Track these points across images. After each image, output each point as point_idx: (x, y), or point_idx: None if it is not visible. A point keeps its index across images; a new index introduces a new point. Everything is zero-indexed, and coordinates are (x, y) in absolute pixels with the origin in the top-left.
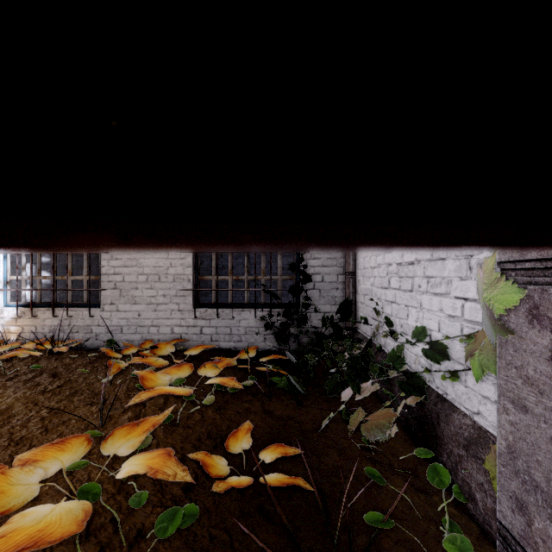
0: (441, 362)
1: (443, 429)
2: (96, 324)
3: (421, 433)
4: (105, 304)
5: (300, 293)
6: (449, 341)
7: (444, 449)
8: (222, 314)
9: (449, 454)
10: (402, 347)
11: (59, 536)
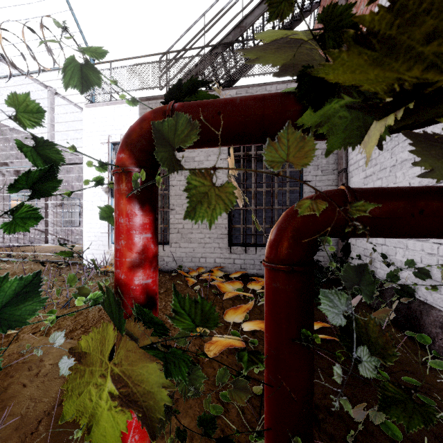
0: (422, 281)
1: (425, 320)
2: (166, 256)
3: (408, 325)
4: (172, 243)
5: None
6: (429, 268)
7: (425, 331)
8: (248, 251)
9: (429, 333)
10: (397, 271)
11: (239, 345)
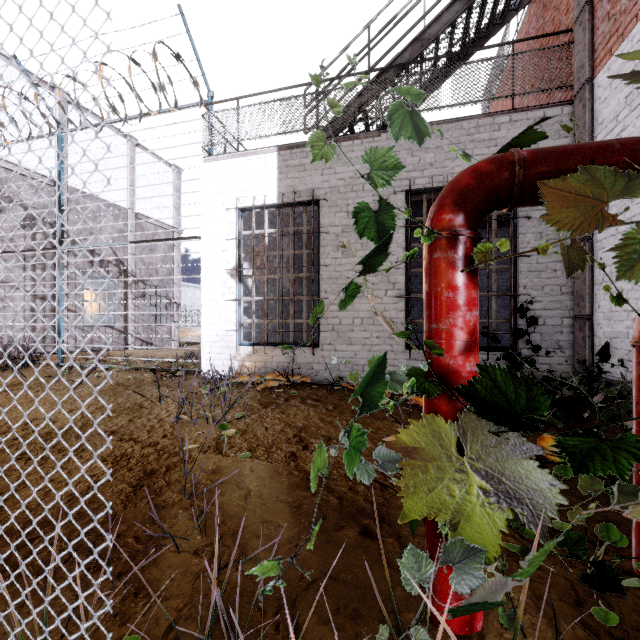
0: None
1: None
2: (316, 362)
3: None
4: (324, 345)
5: (523, 336)
6: None
7: None
8: None
9: None
10: None
11: None
